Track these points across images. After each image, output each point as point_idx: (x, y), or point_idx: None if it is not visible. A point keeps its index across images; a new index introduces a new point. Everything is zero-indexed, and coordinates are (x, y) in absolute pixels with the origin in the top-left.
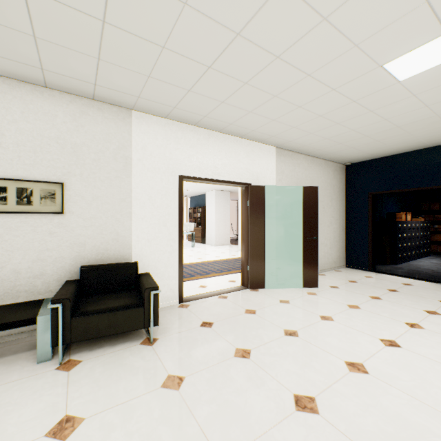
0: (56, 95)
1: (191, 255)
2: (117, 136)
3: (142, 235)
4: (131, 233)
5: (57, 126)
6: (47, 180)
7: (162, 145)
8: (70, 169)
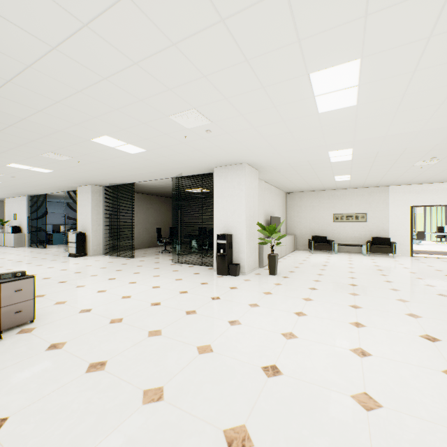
0: (364, 189)
1: (445, 249)
2: (383, 196)
3: (392, 229)
4: (388, 228)
5: (364, 197)
6: (362, 213)
7: (401, 196)
8: (368, 209)
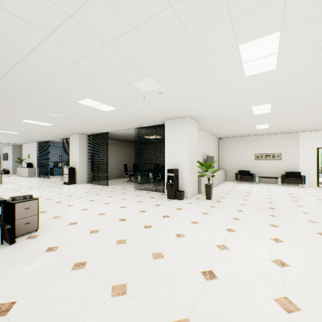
0: (279, 135)
1: None
2: (294, 140)
3: (302, 165)
4: (299, 164)
5: (279, 141)
6: (277, 153)
7: (309, 139)
8: (282, 150)
